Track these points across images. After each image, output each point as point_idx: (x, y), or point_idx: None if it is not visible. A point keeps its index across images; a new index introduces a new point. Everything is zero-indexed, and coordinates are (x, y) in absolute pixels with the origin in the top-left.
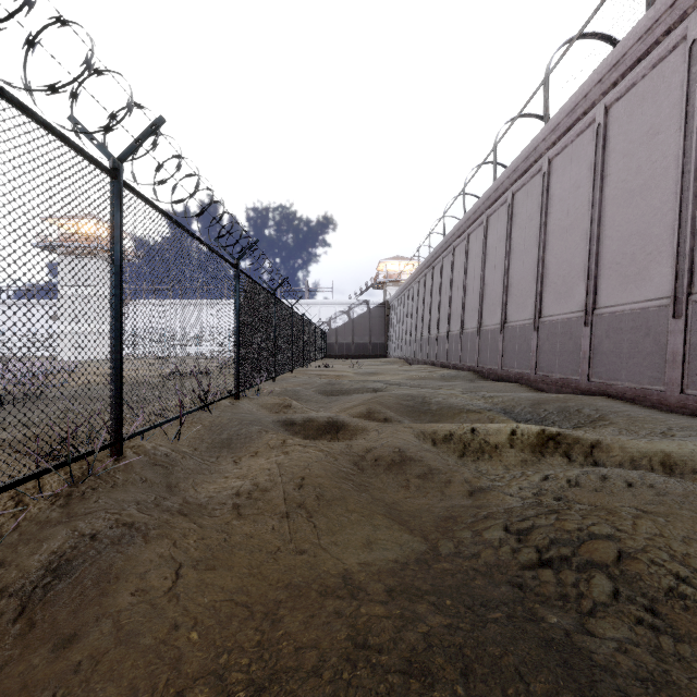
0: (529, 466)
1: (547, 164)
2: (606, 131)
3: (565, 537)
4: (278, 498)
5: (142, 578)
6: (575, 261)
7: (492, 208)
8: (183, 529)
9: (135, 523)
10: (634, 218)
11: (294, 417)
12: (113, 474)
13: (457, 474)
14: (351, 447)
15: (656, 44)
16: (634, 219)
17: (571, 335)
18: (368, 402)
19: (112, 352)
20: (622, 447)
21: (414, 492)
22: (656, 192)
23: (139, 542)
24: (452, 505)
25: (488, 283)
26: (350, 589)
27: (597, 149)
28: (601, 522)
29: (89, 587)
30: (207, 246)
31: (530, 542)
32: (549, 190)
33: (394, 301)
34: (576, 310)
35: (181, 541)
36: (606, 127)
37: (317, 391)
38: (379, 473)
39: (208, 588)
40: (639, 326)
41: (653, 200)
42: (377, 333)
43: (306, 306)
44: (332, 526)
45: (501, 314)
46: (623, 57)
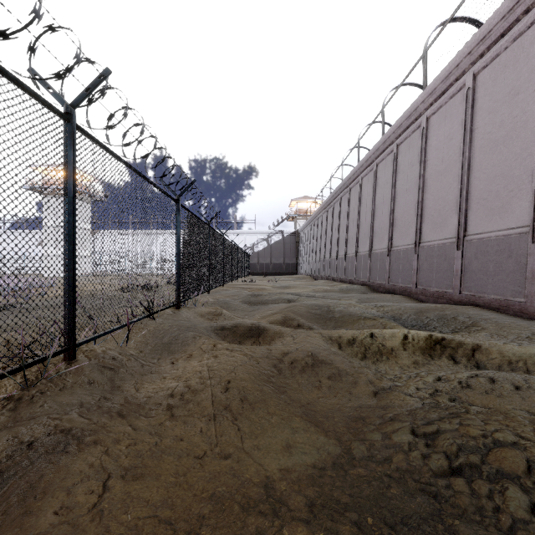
0: (421, 367)
1: (425, 121)
2: (474, 93)
3: (472, 444)
4: (206, 400)
5: (68, 493)
6: (449, 198)
7: (381, 157)
8: (118, 434)
9: (73, 429)
10: (498, 162)
11: (224, 324)
12: (64, 377)
13: (362, 375)
14: (270, 351)
15: (516, 21)
16: (498, 163)
17: (445, 257)
18: (284, 311)
19: (66, 271)
20: (499, 350)
21: (325, 392)
22: (516, 141)
23: (73, 451)
24: (360, 405)
25: (377, 216)
26: (271, 504)
27: (467, 108)
28: (503, 428)
29: (14, 505)
30: (152, 184)
31: (439, 448)
32: (427, 141)
33: (303, 230)
34: (450, 237)
35: (113, 448)
36: (474, 90)
37: (243, 301)
38: (295, 374)
39: (133, 502)
40: (503, 249)
41: (515, 148)
42: (289, 256)
43: (235, 235)
44: (255, 429)
45: (388, 240)
46: (489, 33)
